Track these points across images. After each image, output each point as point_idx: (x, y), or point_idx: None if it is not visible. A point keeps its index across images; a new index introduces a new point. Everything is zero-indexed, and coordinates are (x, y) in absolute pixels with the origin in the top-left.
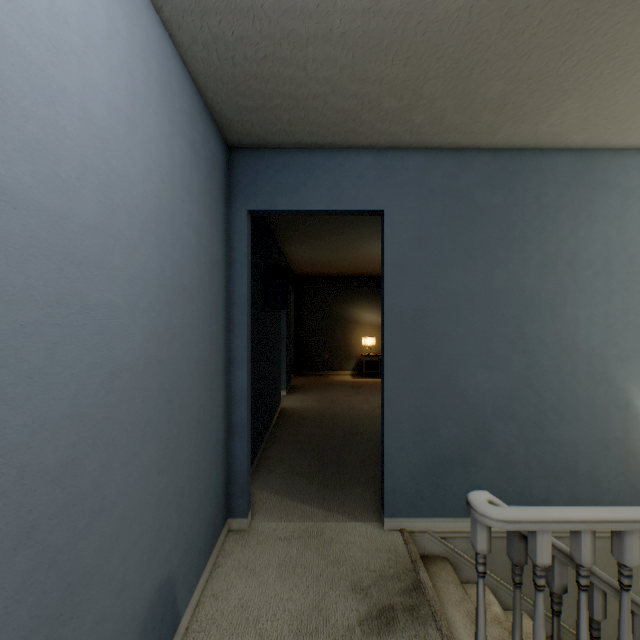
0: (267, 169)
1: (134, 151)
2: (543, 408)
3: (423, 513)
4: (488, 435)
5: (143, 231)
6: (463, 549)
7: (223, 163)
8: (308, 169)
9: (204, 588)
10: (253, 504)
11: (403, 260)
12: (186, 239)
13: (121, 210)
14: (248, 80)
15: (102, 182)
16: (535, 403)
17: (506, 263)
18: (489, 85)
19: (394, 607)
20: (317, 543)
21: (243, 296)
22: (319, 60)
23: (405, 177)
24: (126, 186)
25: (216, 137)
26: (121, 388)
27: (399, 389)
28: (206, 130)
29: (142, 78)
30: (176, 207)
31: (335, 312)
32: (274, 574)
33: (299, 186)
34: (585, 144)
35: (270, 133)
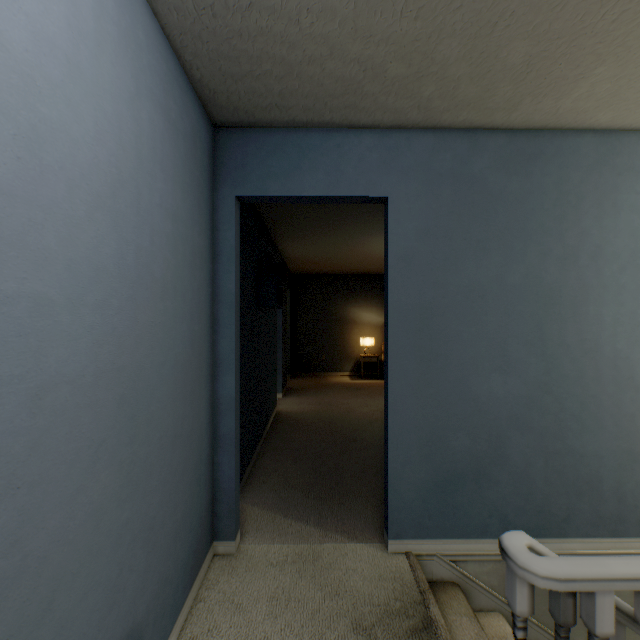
0: (257, 150)
1: (78, 102)
2: (564, 417)
3: (431, 534)
4: (503, 447)
5: (93, 206)
6: (475, 574)
7: (207, 142)
8: (303, 151)
9: (182, 629)
10: (243, 522)
11: (409, 252)
12: (157, 223)
13: (56, 175)
14: (232, 37)
15: (23, 133)
16: (555, 411)
17: (523, 256)
18: (512, 46)
19: None
20: (313, 570)
21: (230, 292)
22: (315, 10)
23: (411, 160)
24: (65, 145)
25: (198, 111)
26: (56, 406)
27: (404, 396)
28: (185, 100)
29: (91, 13)
30: (143, 183)
31: (333, 312)
32: (264, 610)
33: (293, 170)
34: (611, 124)
35: (260, 108)
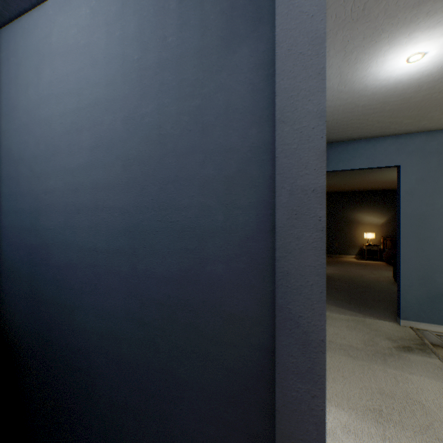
0: (334, 152)
1: None
2: None
3: (424, 320)
4: None
5: None
6: None
7: None
8: (355, 149)
9: None
10: None
11: (411, 190)
12: None
13: None
14: (339, 126)
15: None
16: None
17: None
18: None
19: (411, 347)
20: (362, 323)
21: None
22: (375, 117)
23: (413, 147)
24: None
25: None
26: None
27: (409, 255)
28: None
29: None
30: None
31: (342, 216)
32: (345, 328)
33: (351, 158)
34: None
35: (339, 138)
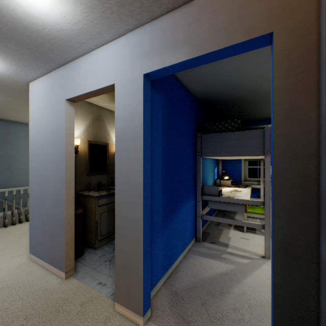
0: None
1: None
2: (17, 183)
3: None
4: None
5: None
6: None
7: None
8: None
9: None
10: None
11: None
12: None
13: None
14: None
15: None
16: (14, 182)
17: (5, 148)
18: None
19: None
20: None
21: None
22: None
23: None
24: None
25: None
26: None
27: None
28: None
29: None
30: None
31: None
32: None
33: None
34: (28, 123)
35: None
